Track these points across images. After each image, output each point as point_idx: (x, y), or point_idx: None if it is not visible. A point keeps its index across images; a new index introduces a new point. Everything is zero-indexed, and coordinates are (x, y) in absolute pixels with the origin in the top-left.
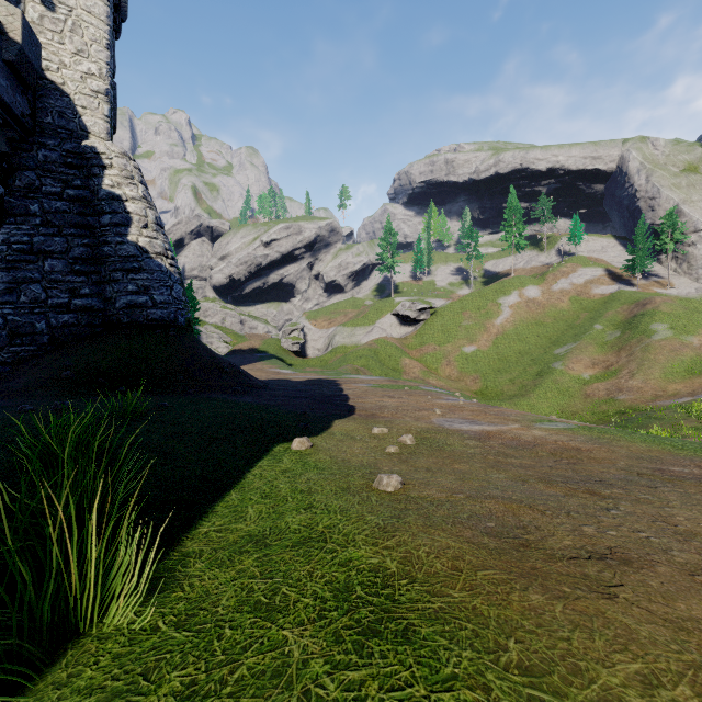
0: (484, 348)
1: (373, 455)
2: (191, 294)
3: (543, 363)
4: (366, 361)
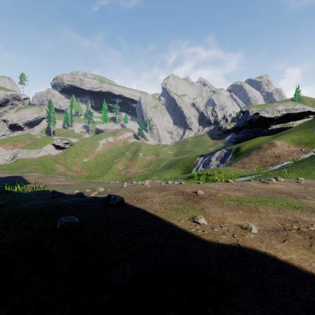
0: (91, 159)
1: None
2: None
3: (110, 165)
4: (36, 166)
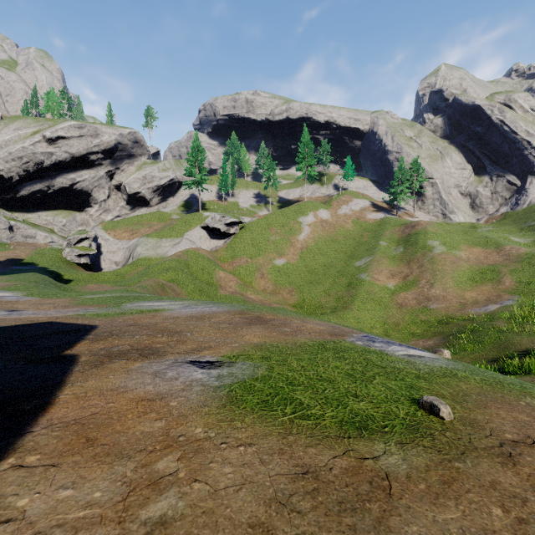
0: (293, 261)
1: None
2: None
3: (349, 275)
4: (175, 274)
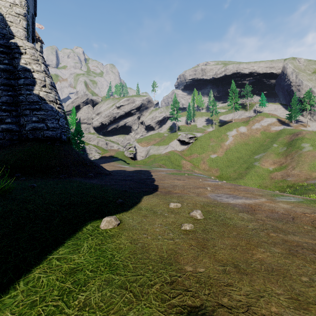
0: (220, 155)
1: (172, 236)
2: (79, 129)
3: (249, 162)
4: (165, 161)
